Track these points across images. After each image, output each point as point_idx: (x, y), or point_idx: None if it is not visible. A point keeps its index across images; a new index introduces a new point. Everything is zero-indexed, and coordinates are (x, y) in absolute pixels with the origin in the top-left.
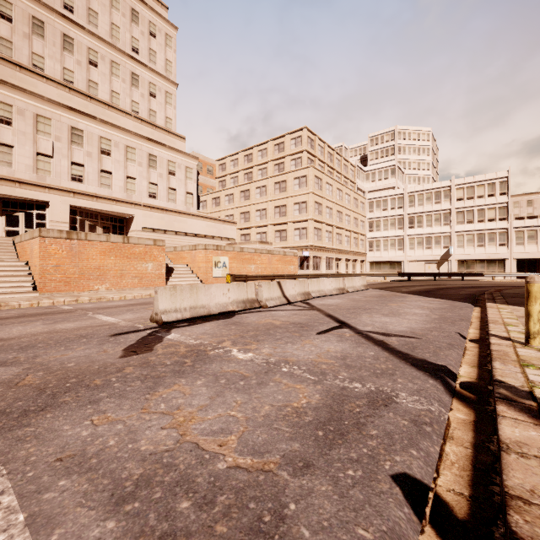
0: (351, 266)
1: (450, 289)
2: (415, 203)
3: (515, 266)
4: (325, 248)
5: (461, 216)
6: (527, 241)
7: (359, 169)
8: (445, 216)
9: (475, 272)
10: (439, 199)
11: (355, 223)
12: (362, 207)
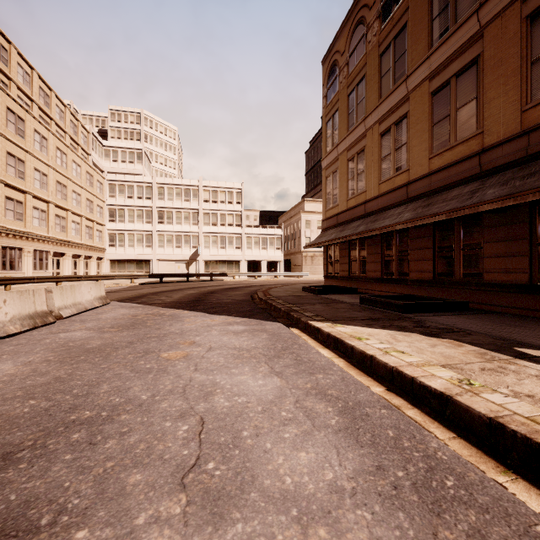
0: (82, 264)
1: (217, 294)
2: (165, 197)
3: (246, 266)
4: (31, 235)
5: (207, 217)
6: (254, 246)
7: (95, 138)
8: (194, 215)
9: (219, 272)
10: (188, 197)
11: (89, 206)
12: (100, 188)
